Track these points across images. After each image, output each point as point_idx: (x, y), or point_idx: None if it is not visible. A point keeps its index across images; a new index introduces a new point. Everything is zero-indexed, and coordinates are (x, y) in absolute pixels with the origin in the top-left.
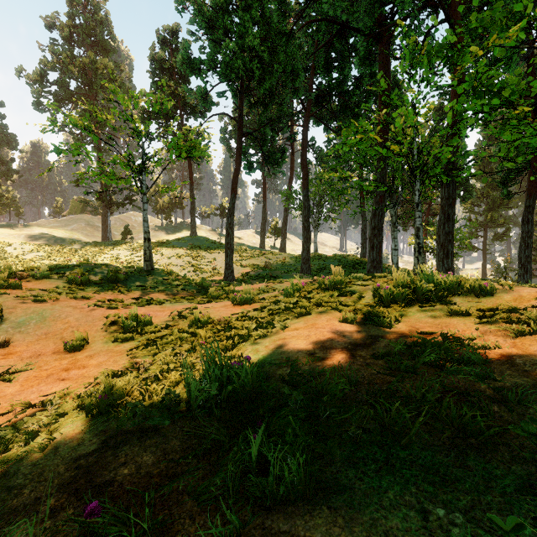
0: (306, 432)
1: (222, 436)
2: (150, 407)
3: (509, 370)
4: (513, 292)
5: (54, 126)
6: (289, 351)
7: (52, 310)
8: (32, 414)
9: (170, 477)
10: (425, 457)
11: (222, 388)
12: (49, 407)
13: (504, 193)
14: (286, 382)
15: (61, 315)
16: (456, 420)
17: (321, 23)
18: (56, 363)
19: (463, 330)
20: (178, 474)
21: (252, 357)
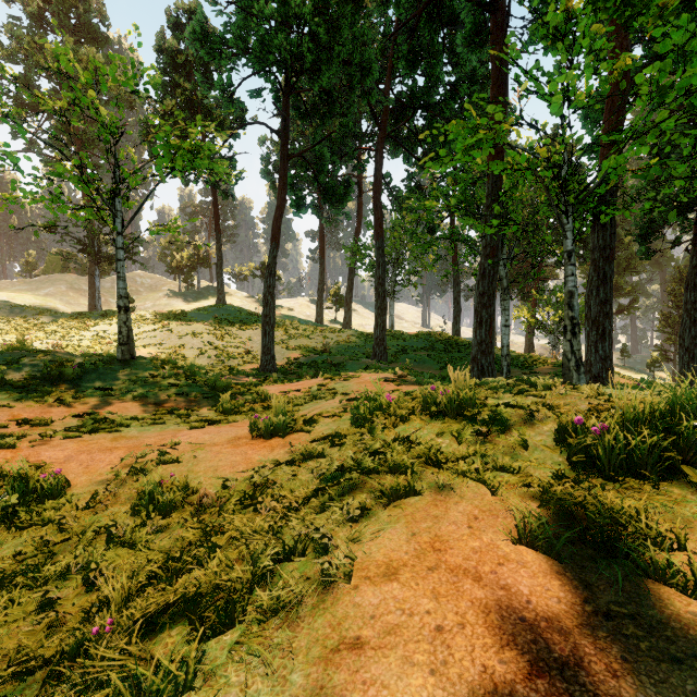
0: None
1: None
2: None
3: None
4: None
5: None
6: None
7: None
8: None
9: None
10: None
11: None
12: None
13: (642, 251)
14: None
15: None
16: None
17: None
18: None
19: None
20: None
21: None
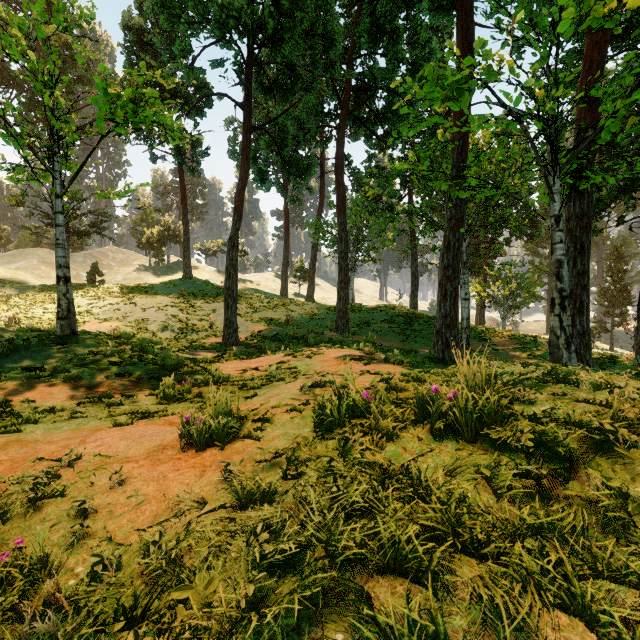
0: None
1: None
2: None
3: None
4: None
5: None
6: None
7: None
8: None
9: None
10: None
11: None
12: None
13: None
14: None
15: None
16: None
17: None
18: None
19: None
20: None
21: None
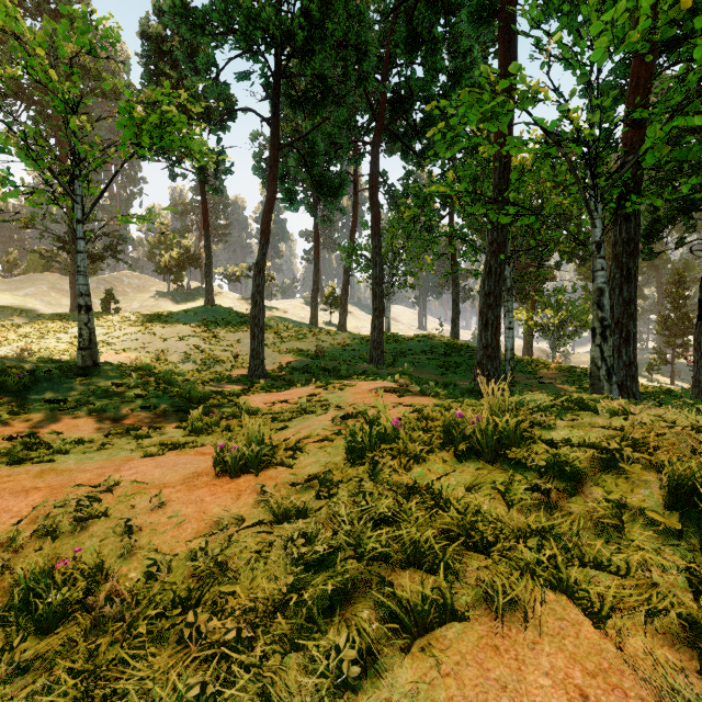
0: None
1: None
2: None
3: None
4: None
5: None
6: None
7: None
8: None
9: None
10: None
11: None
12: None
13: (645, 251)
14: None
15: None
16: None
17: None
18: None
19: None
20: None
21: None
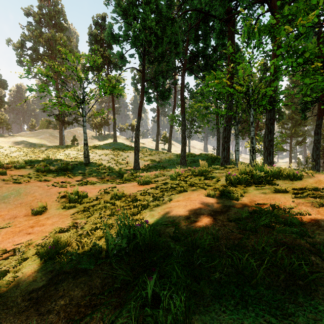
0: (185, 274)
1: (129, 277)
2: (82, 254)
3: (318, 230)
4: (314, 177)
5: (28, 74)
6: (174, 216)
7: (25, 188)
8: (6, 258)
9: (92, 308)
10: (268, 295)
11: (130, 241)
12: (17, 253)
13: (303, 116)
14: (171, 237)
15: (30, 192)
16: (287, 267)
17: (193, 13)
18: (26, 223)
19: (284, 202)
20: (97, 305)
21: (150, 220)
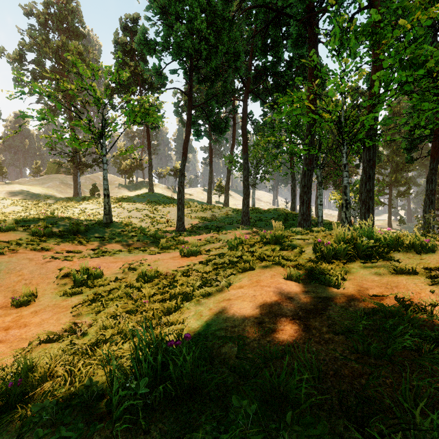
0: None
1: None
2: (68, 399)
3: None
4: None
5: (21, 93)
6: (235, 318)
7: (7, 263)
8: None
9: None
10: None
11: (155, 377)
12: None
13: (408, 158)
14: (233, 368)
15: (16, 268)
16: None
17: (259, 12)
18: None
19: (417, 292)
20: None
21: (195, 324)
